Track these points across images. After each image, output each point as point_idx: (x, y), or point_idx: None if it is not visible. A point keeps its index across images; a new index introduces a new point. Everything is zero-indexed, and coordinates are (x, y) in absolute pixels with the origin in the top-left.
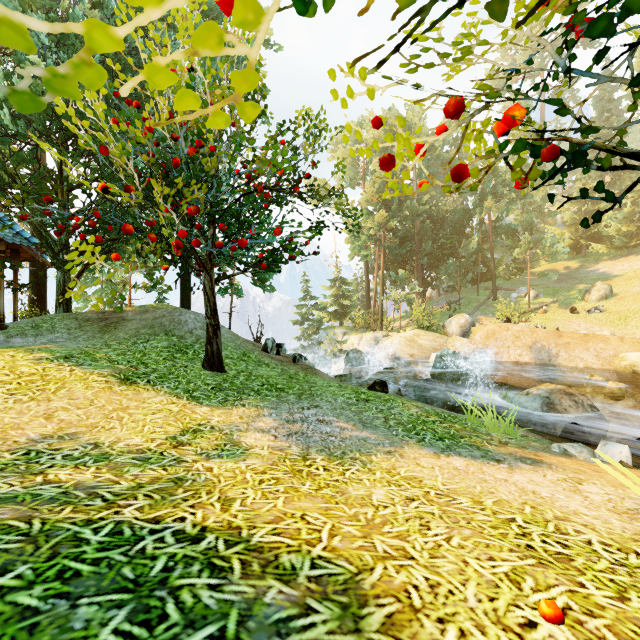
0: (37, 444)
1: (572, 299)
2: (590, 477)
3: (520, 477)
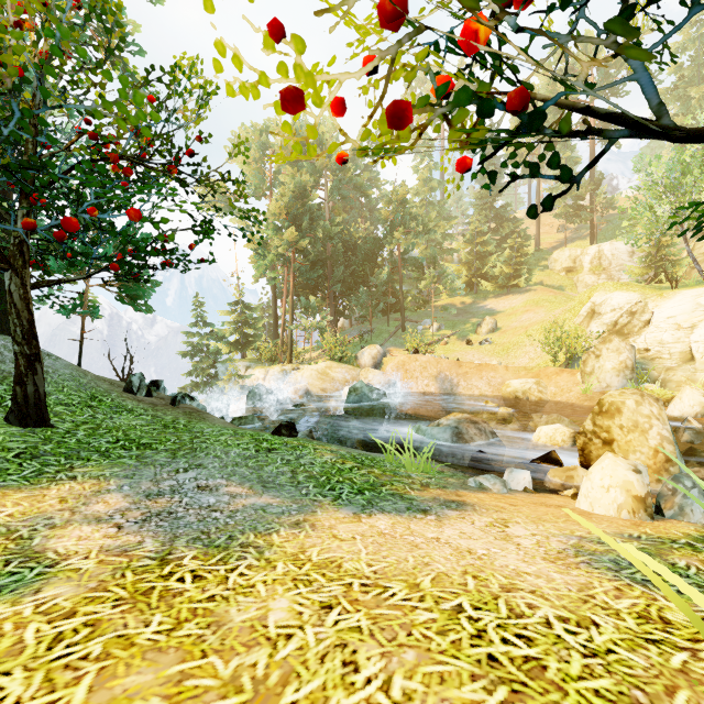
0: None
1: (467, 332)
2: (511, 514)
3: (451, 531)
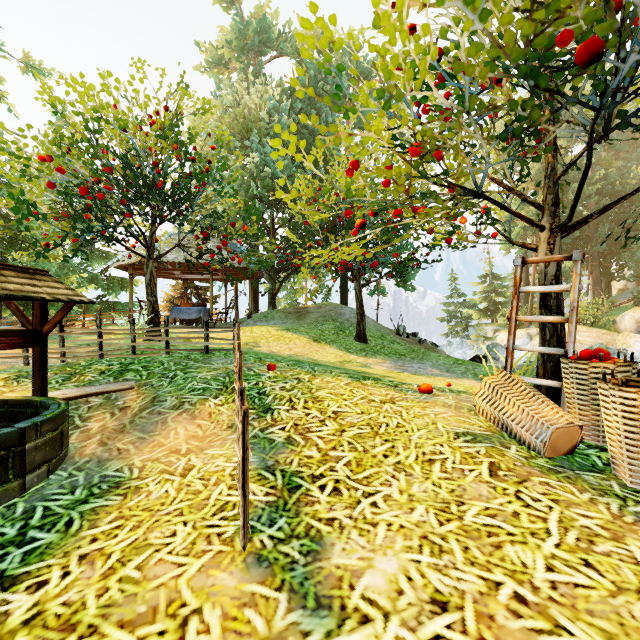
0: (291, 355)
1: None
2: None
3: None
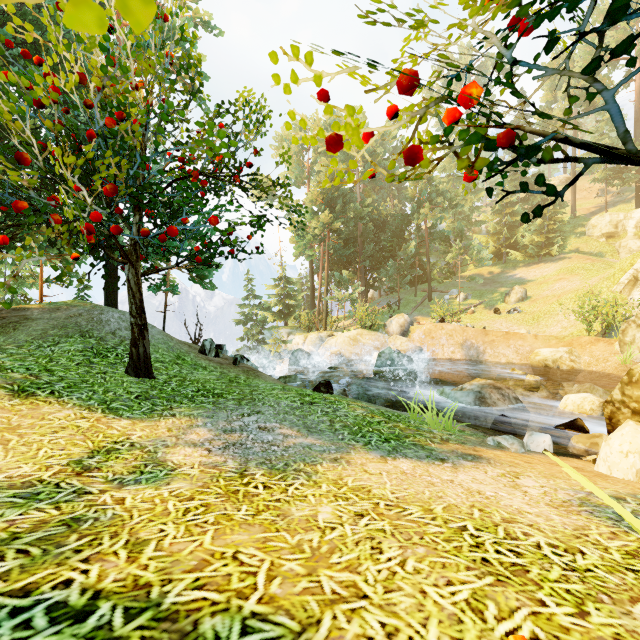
0: None
1: (495, 301)
2: (524, 469)
3: (464, 476)
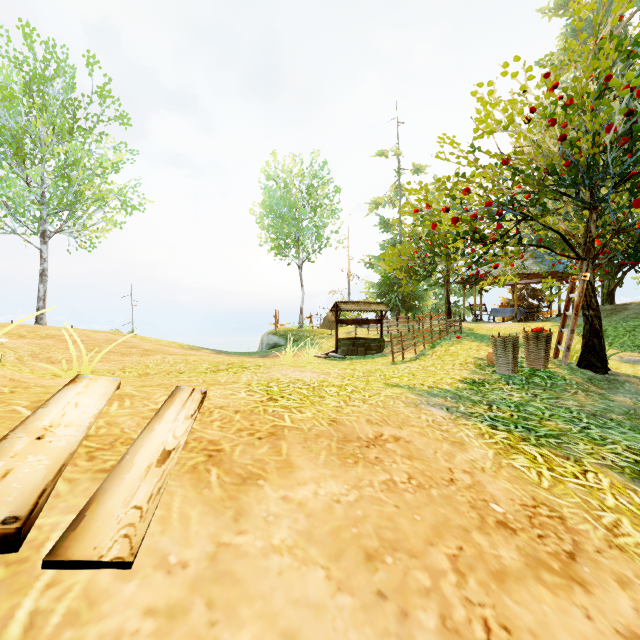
0: None
1: None
2: None
3: None
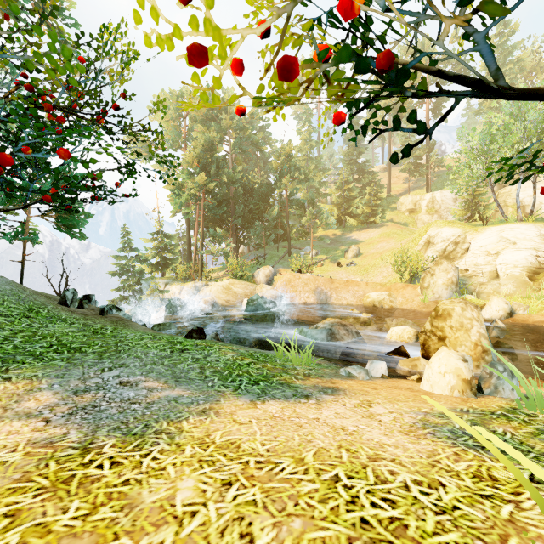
0: None
1: (338, 256)
2: (373, 397)
3: (328, 412)
